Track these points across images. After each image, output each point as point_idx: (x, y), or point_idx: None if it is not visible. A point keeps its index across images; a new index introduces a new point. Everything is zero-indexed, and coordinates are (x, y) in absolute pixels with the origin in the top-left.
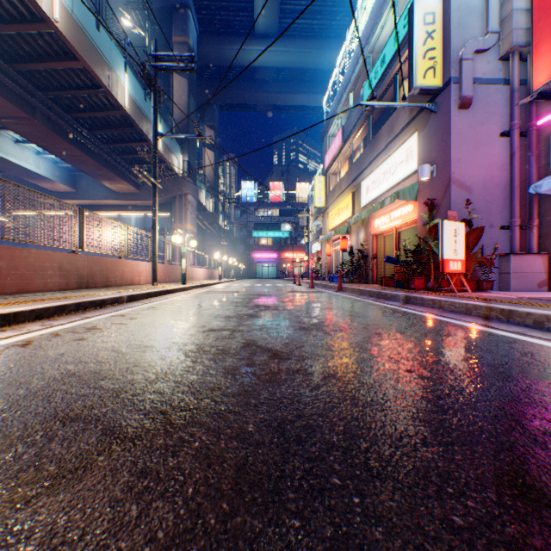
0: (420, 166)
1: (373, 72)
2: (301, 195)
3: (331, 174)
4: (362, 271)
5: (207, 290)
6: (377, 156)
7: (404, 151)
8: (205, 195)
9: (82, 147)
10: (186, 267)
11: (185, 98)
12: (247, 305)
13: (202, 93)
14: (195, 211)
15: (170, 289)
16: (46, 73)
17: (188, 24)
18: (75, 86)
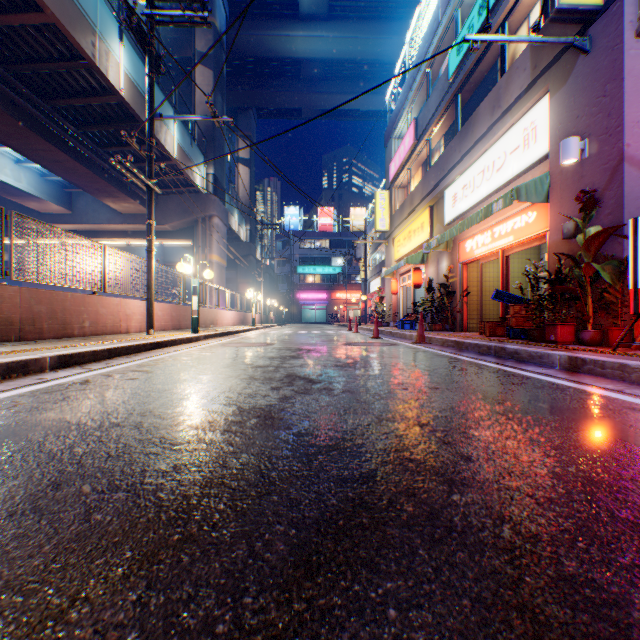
0: (563, 141)
1: (465, 28)
2: (356, 223)
3: (397, 187)
4: (447, 314)
5: (227, 341)
6: (472, 147)
7: (520, 132)
8: (238, 221)
9: (67, 149)
10: (198, 308)
11: (210, 94)
12: (272, 375)
13: (235, 94)
14: (219, 234)
15: (161, 341)
16: (3, 35)
17: (214, 0)
18: (46, 57)
